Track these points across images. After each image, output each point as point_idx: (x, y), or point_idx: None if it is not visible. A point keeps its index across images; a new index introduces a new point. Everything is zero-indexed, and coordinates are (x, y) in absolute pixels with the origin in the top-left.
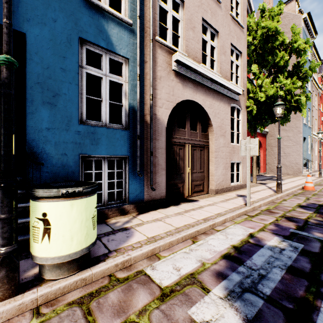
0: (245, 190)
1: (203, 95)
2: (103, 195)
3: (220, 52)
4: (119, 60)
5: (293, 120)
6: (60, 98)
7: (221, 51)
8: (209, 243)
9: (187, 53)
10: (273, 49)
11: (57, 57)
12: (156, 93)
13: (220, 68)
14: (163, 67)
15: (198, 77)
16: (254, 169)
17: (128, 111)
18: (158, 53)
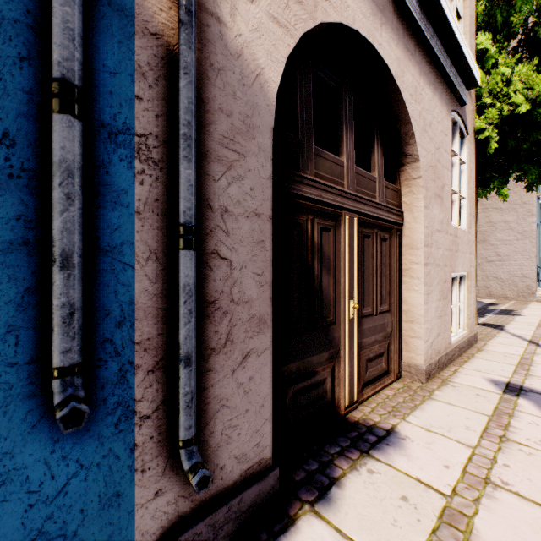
0: (488, 356)
1: (397, 44)
2: None
3: None
4: None
5: (517, 190)
6: None
7: None
8: None
9: None
10: None
11: None
12: None
13: None
14: None
15: None
16: None
17: None
18: None
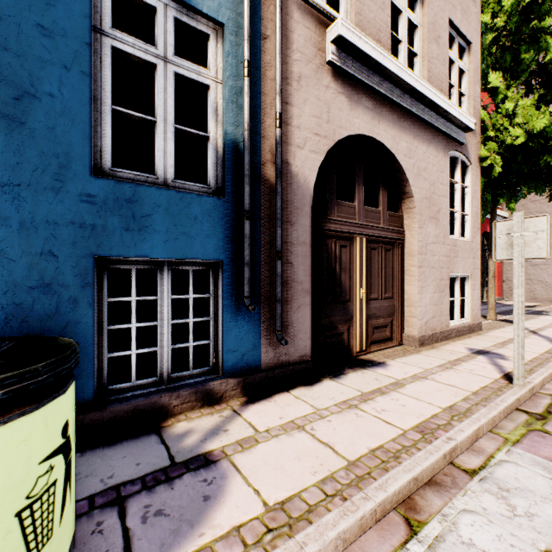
0: (481, 337)
1: (393, 127)
2: (160, 356)
3: (429, 36)
4: (201, 28)
5: None
6: (36, 105)
7: (430, 34)
8: (463, 534)
9: (359, 30)
10: (540, 35)
11: None
12: (289, 113)
13: (429, 72)
14: (306, 55)
15: (384, 84)
16: (490, 292)
17: (222, 152)
18: (295, 21)
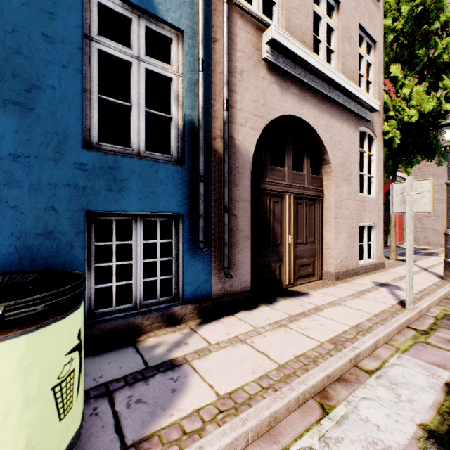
0: (384, 273)
1: (314, 109)
2: (134, 287)
3: (343, 37)
4: (166, 33)
5: None
6: (41, 95)
7: (344, 35)
8: (361, 413)
9: (288, 33)
10: (430, 36)
11: (36, 12)
12: (233, 98)
13: (343, 65)
14: (247, 54)
15: (307, 76)
16: (392, 238)
17: (182, 129)
18: (238, 27)
